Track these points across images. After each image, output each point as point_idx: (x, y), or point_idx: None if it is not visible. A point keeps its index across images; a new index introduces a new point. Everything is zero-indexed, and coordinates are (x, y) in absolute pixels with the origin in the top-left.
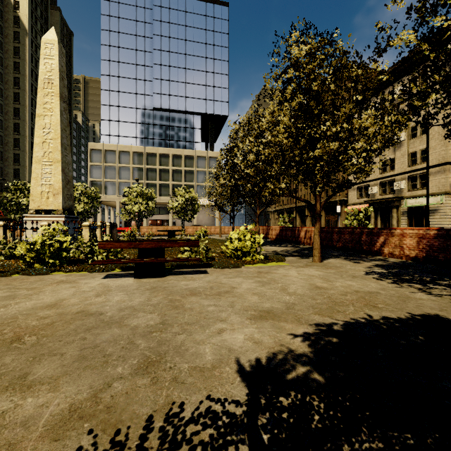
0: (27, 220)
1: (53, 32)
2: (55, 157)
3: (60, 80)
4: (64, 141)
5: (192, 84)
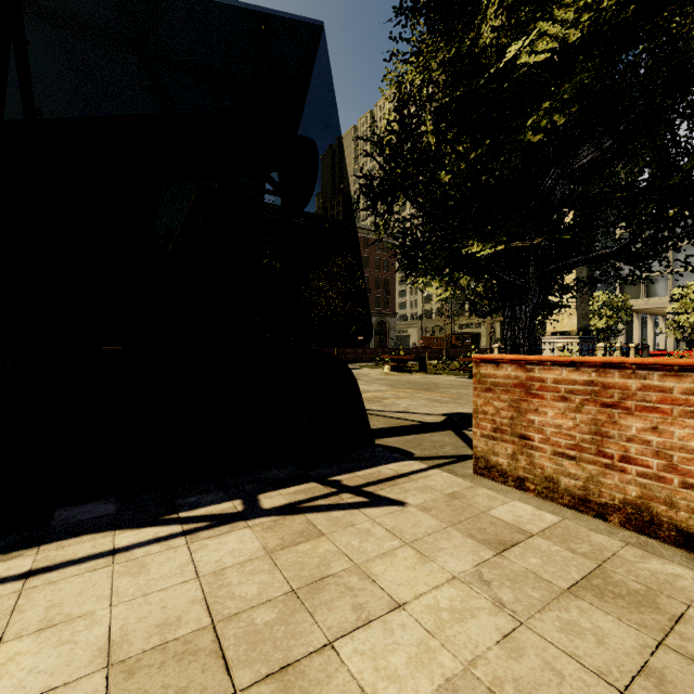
0: (545, 342)
1: None
2: (569, 277)
3: None
4: None
5: None
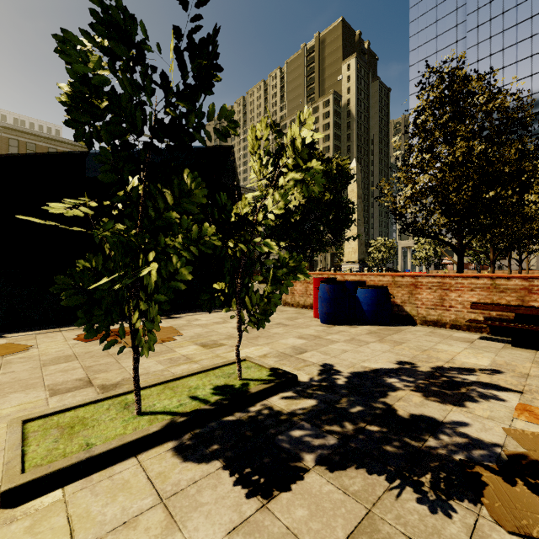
0: (343, 267)
1: (354, 162)
2: (354, 232)
3: (357, 187)
4: (359, 222)
5: (529, 77)
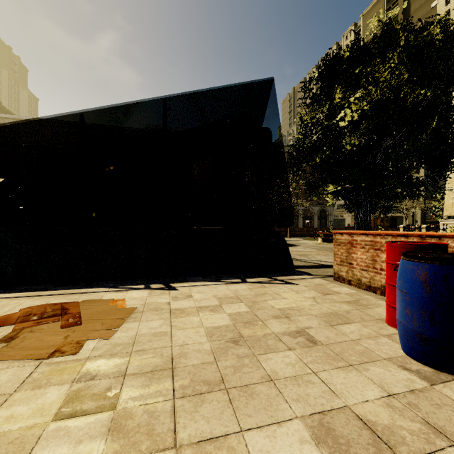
0: (441, 223)
1: None
2: None
3: None
4: None
5: None
